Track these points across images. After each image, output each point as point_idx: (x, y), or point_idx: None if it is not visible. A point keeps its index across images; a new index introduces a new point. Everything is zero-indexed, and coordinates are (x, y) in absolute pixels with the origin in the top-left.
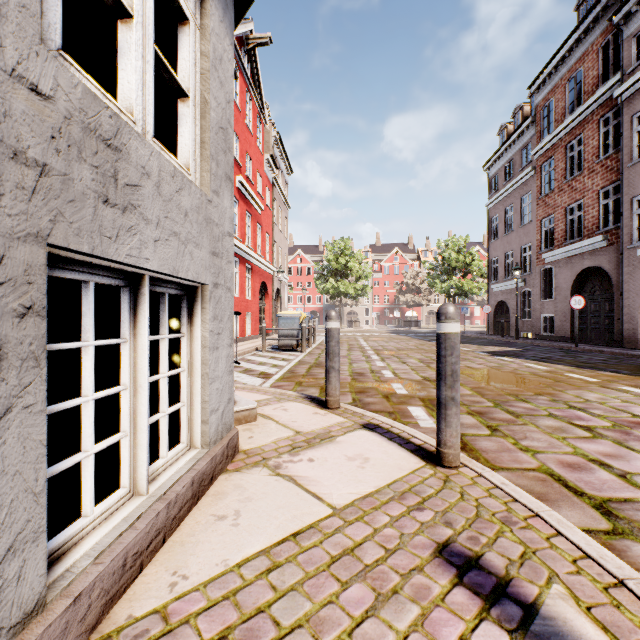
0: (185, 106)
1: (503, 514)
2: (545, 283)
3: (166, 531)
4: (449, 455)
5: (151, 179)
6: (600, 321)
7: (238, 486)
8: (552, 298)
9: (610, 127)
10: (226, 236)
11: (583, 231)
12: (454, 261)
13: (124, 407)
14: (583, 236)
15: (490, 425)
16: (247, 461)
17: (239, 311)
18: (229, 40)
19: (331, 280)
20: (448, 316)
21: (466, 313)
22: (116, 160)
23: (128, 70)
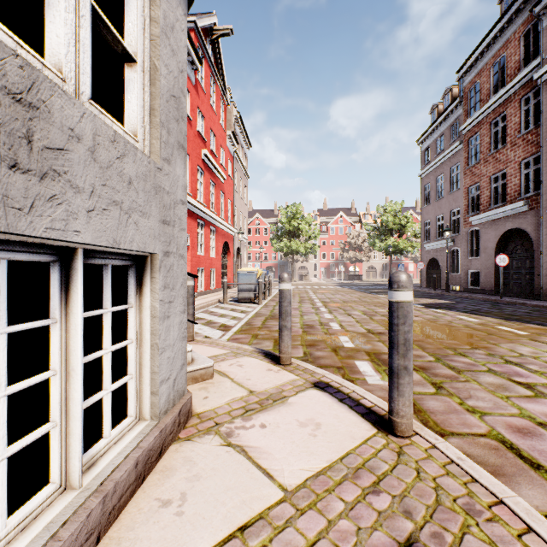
0: (132, 71)
1: (465, 500)
2: (472, 243)
3: (101, 528)
4: (402, 424)
5: (83, 143)
6: (521, 276)
7: (187, 459)
8: (478, 256)
9: (531, 105)
10: (179, 204)
11: (506, 197)
12: (391, 223)
13: (53, 394)
14: (506, 202)
15: (434, 382)
16: (199, 427)
17: (204, 267)
18: (182, 10)
19: (285, 240)
20: (401, 284)
21: (402, 269)
22: (30, 118)
23: (57, 22)
